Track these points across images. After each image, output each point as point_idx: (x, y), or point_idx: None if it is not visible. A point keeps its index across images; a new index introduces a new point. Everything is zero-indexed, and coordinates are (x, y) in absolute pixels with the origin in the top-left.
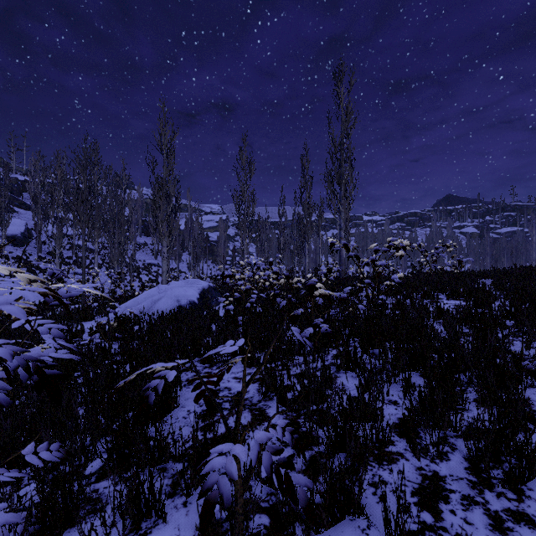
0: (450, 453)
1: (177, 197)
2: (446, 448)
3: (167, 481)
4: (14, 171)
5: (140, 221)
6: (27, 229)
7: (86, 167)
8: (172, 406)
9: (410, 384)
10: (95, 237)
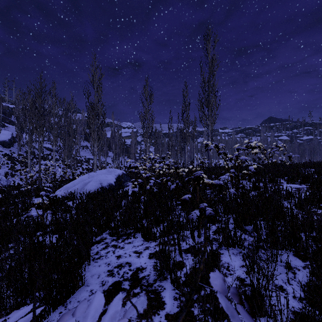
0: None
1: (104, 115)
2: None
3: None
4: (7, 102)
5: (83, 132)
6: (12, 137)
7: (41, 94)
8: (76, 286)
9: (290, 266)
10: (53, 142)
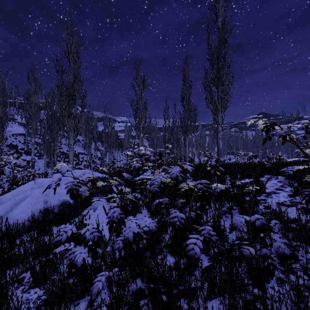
0: None
1: (83, 99)
2: None
3: None
4: None
5: None
6: None
7: None
8: None
9: None
10: (32, 134)
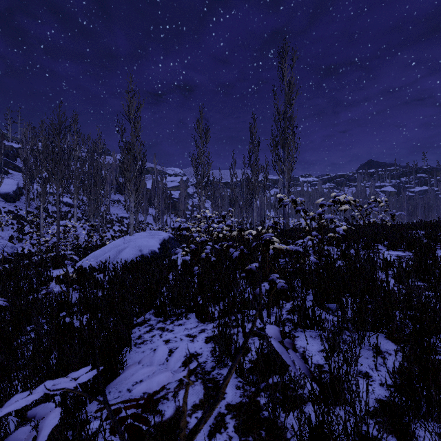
0: None
1: (143, 159)
2: None
3: None
4: (10, 140)
5: (114, 181)
6: (18, 188)
7: (60, 131)
8: (116, 374)
9: (379, 350)
10: (74, 194)
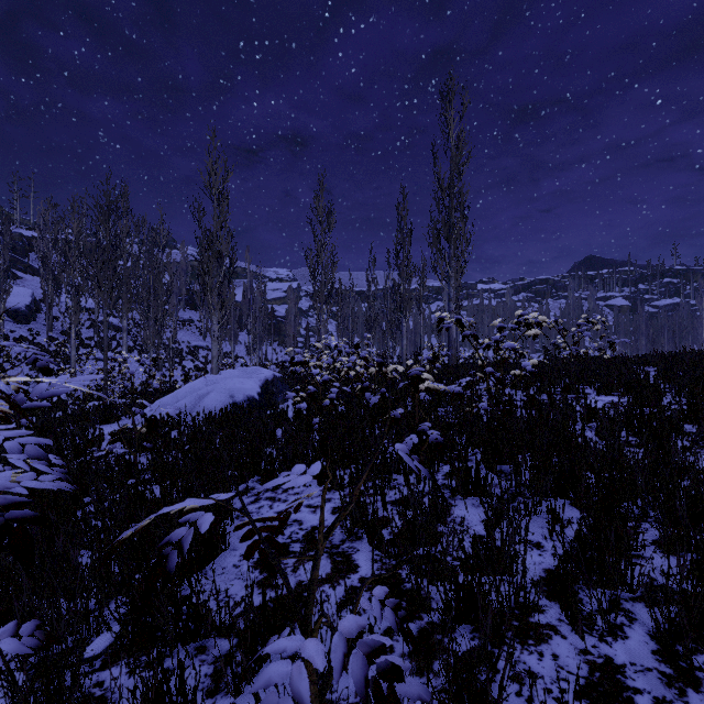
0: (628, 626)
1: (232, 257)
2: (620, 618)
3: (207, 670)
4: (18, 224)
5: (183, 290)
6: (34, 301)
7: (109, 216)
8: (218, 549)
9: (558, 518)
10: (123, 311)
